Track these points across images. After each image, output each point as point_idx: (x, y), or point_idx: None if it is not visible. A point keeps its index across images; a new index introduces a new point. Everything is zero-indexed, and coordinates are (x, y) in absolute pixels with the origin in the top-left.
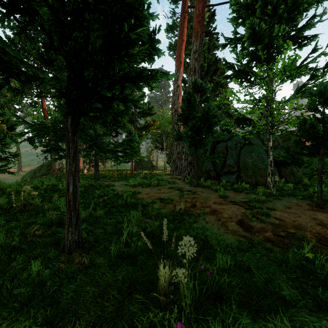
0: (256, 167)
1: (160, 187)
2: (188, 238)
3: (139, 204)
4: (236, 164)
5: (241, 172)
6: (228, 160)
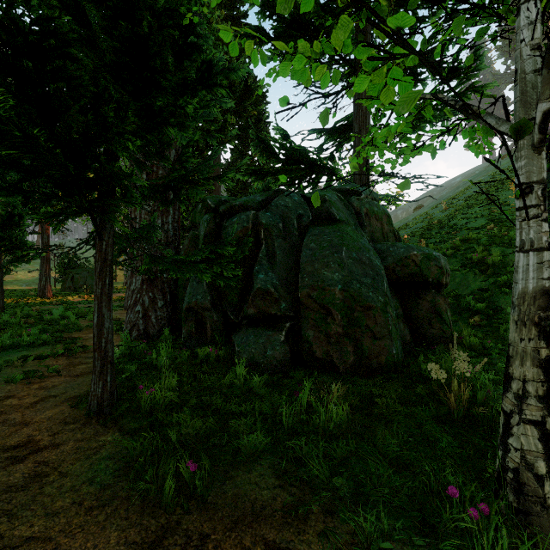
0: (358, 302)
1: None
2: None
3: None
4: (287, 290)
5: (304, 322)
6: (261, 272)
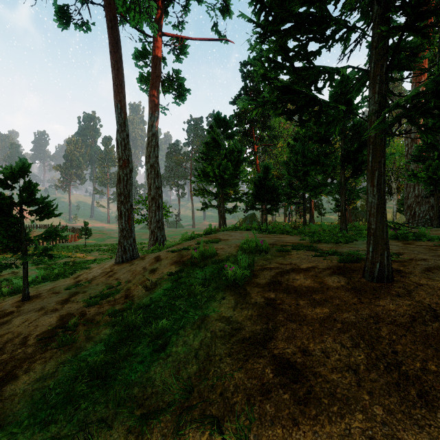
0: None
1: None
2: (401, 215)
3: None
4: None
5: None
6: None
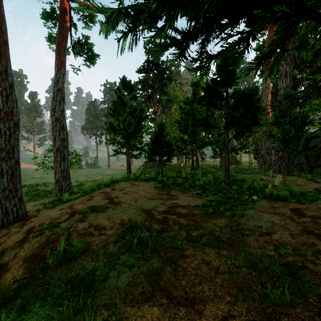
0: None
1: (254, 174)
2: (279, 175)
3: (245, 179)
4: None
5: None
6: None
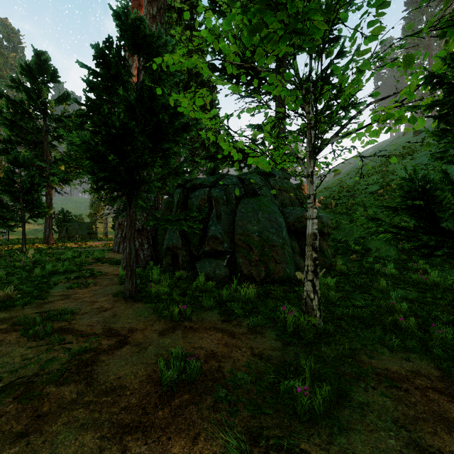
0: (267, 242)
1: None
2: None
3: None
4: (228, 236)
5: (237, 254)
6: (213, 226)
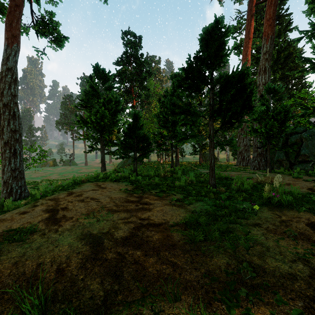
0: None
1: (236, 172)
2: (278, 175)
3: (229, 178)
4: (312, 154)
5: None
6: (303, 150)
